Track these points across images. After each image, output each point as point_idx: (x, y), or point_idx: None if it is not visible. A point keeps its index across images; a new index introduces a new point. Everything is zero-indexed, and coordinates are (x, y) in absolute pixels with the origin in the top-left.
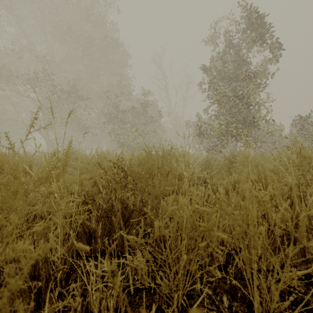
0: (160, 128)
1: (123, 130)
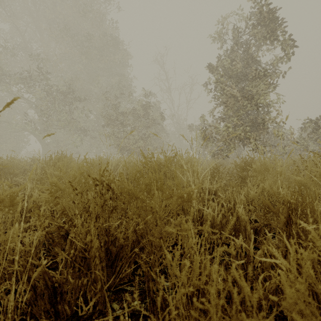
0: (162, 131)
1: (123, 133)
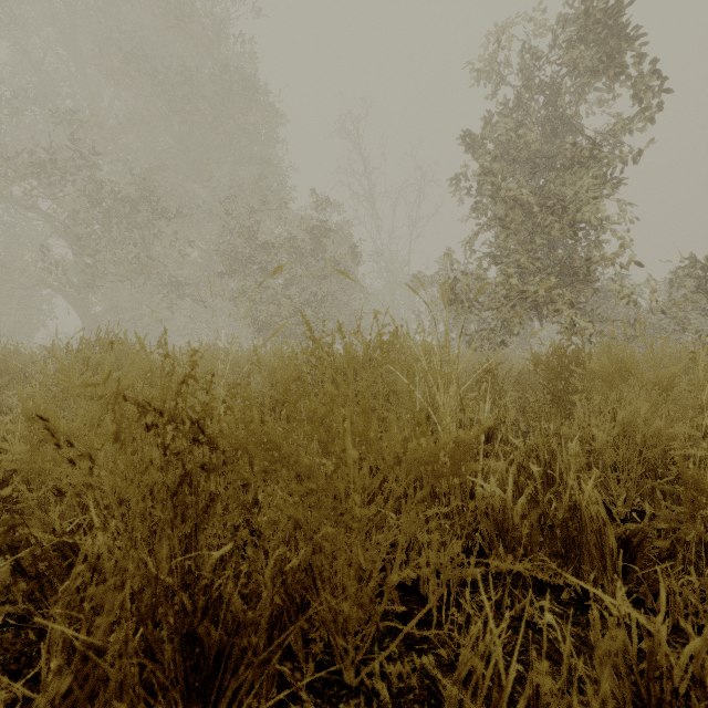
0: (354, 288)
1: (266, 293)
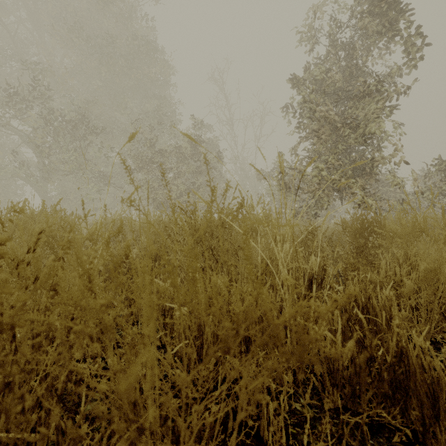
0: (220, 180)
1: (162, 182)
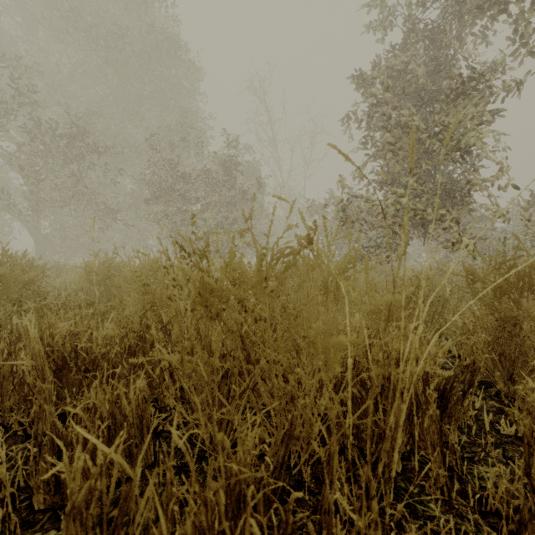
0: (260, 214)
1: (185, 216)
